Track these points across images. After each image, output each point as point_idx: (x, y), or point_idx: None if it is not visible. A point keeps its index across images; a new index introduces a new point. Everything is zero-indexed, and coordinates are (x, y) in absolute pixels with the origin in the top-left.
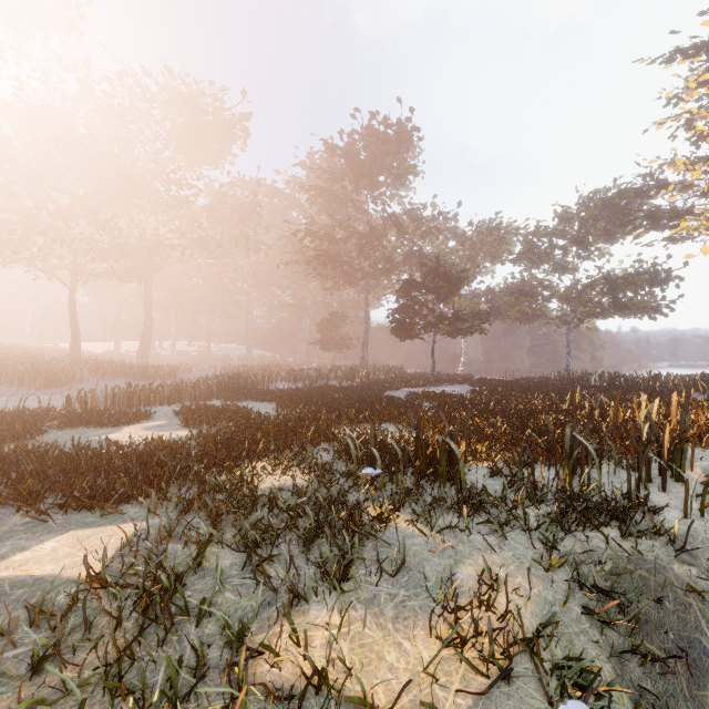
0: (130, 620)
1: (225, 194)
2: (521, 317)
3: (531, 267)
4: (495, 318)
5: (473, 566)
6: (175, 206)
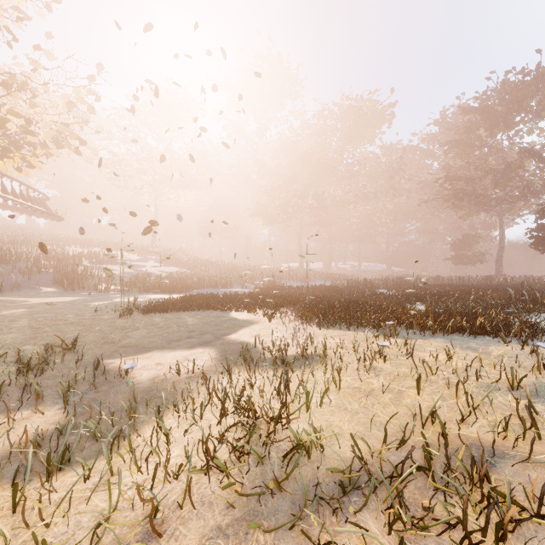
0: None
1: (379, 162)
2: None
3: None
4: None
5: None
6: (349, 178)
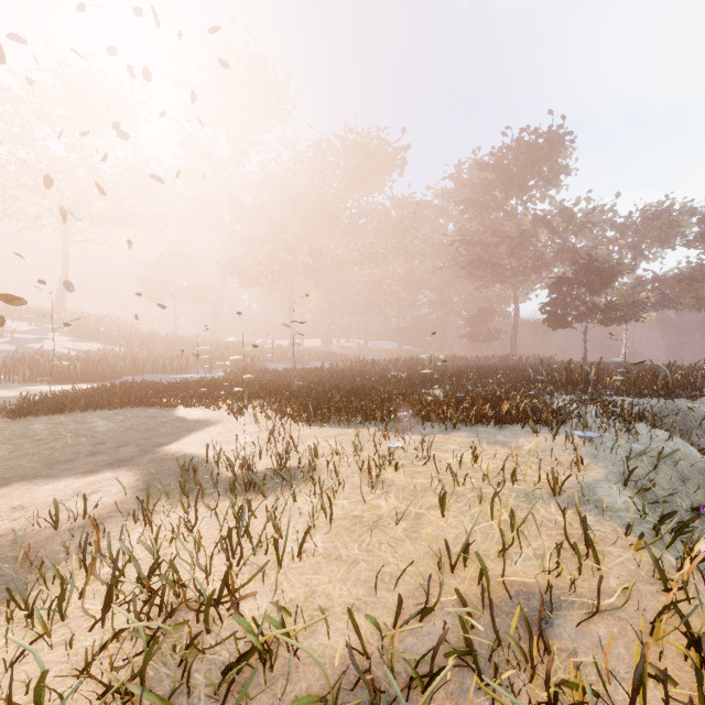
0: None
1: (389, 216)
2: (698, 304)
3: None
4: (665, 306)
5: None
6: (354, 232)
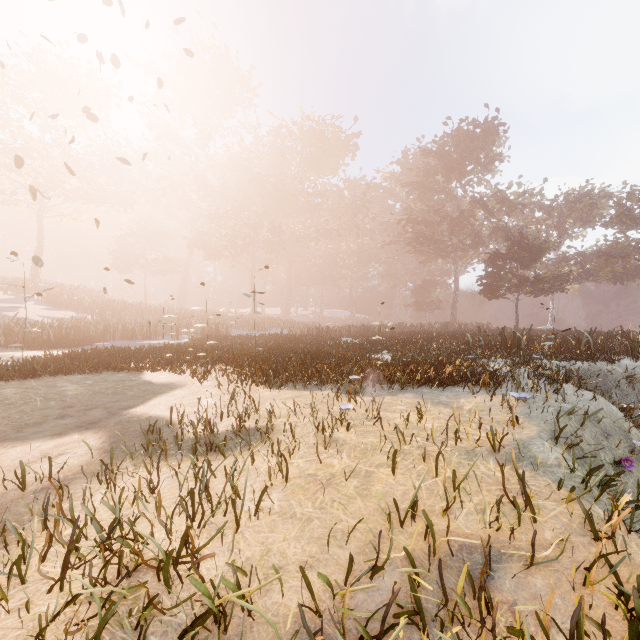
0: None
1: (342, 196)
2: (614, 277)
3: (626, 229)
4: (586, 279)
5: None
6: (311, 210)
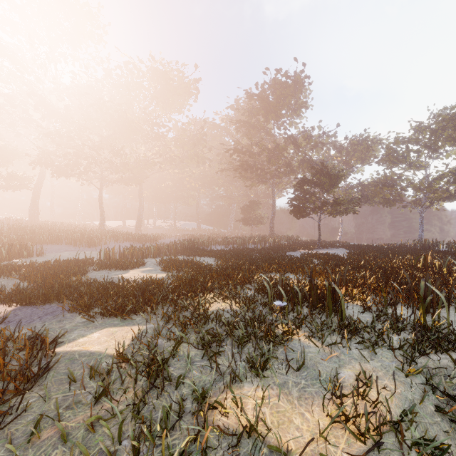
0: (141, 381)
1: (185, 129)
2: (384, 201)
3: (391, 166)
4: (364, 202)
5: (352, 370)
6: (156, 139)
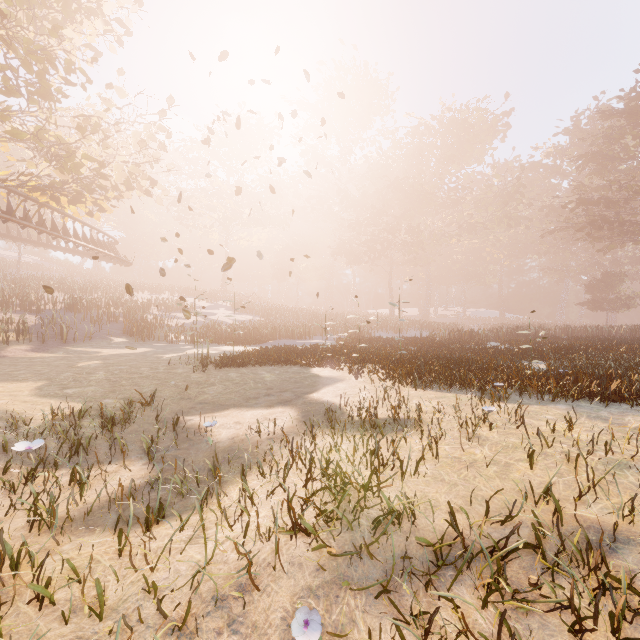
0: None
1: (490, 185)
2: None
3: None
4: None
5: None
6: (452, 206)
